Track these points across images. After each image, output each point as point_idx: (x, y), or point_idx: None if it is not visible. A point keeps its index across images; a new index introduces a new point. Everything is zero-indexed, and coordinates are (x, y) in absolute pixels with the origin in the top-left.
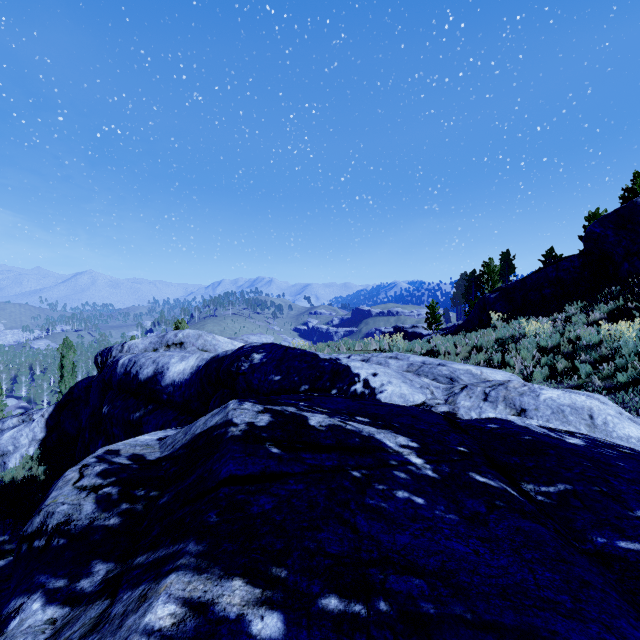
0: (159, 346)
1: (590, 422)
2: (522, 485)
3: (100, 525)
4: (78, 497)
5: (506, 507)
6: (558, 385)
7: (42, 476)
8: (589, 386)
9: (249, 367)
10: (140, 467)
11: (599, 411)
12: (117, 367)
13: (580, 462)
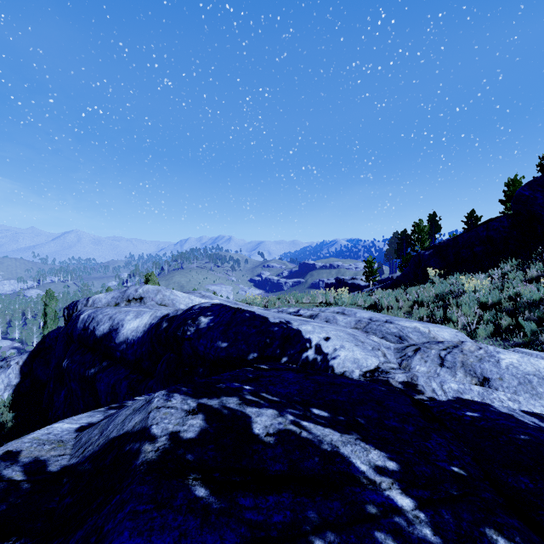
0: (120, 301)
1: None
2: None
3: None
4: None
5: None
6: (503, 342)
7: (9, 423)
8: (536, 344)
9: (195, 332)
10: (31, 488)
11: None
12: (78, 322)
13: None
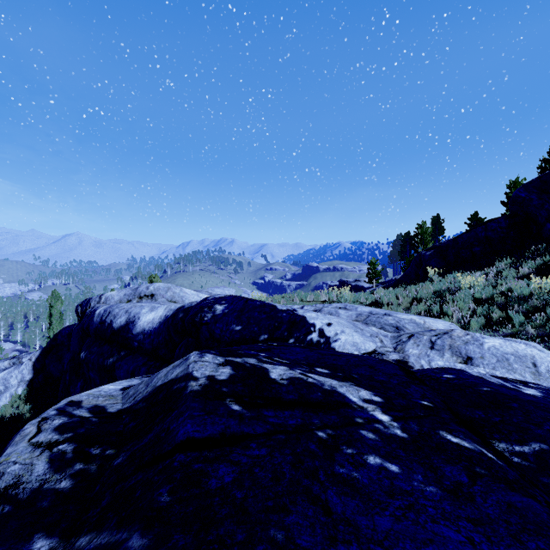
0: (132, 298)
1: (534, 370)
2: (494, 444)
3: (50, 489)
4: (31, 455)
5: (488, 475)
6: (494, 333)
7: (27, 414)
8: (523, 334)
9: (212, 317)
10: (99, 421)
11: (541, 359)
12: (94, 316)
13: (546, 417)
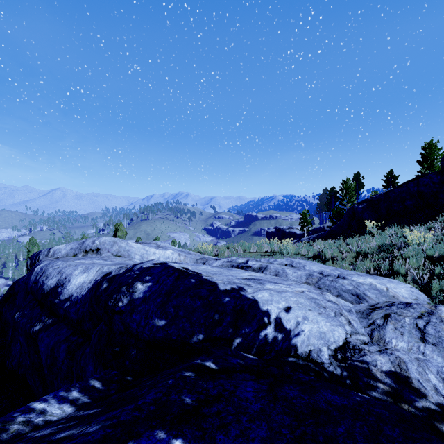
0: (78, 252)
1: None
2: None
3: None
4: None
5: None
6: None
7: None
8: None
9: (128, 303)
10: None
11: None
12: (32, 274)
13: None
